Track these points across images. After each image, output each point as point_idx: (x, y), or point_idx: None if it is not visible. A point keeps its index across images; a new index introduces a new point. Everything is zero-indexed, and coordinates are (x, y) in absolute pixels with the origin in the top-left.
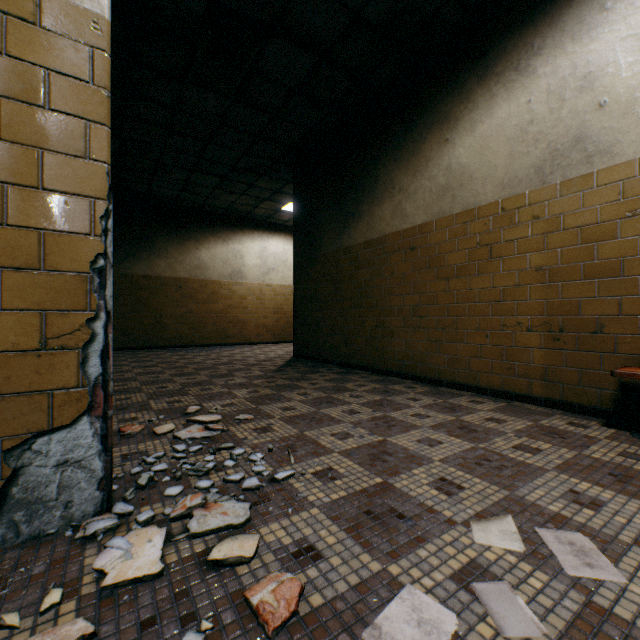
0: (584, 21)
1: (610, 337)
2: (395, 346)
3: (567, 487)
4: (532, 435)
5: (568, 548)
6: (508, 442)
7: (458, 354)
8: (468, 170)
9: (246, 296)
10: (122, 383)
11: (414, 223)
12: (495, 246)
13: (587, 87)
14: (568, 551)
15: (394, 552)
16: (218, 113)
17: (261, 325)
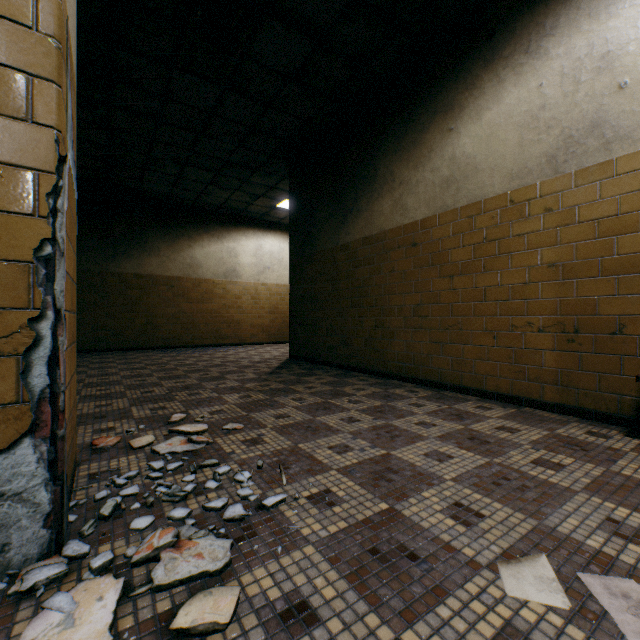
0: None
1: (631, 338)
2: (395, 347)
3: (603, 514)
4: (550, 447)
5: (623, 603)
6: (525, 456)
7: (463, 356)
8: (474, 161)
9: (241, 295)
10: (105, 387)
11: (415, 218)
12: (503, 241)
13: (605, 68)
14: (624, 608)
15: (408, 611)
16: (209, 103)
17: (256, 325)
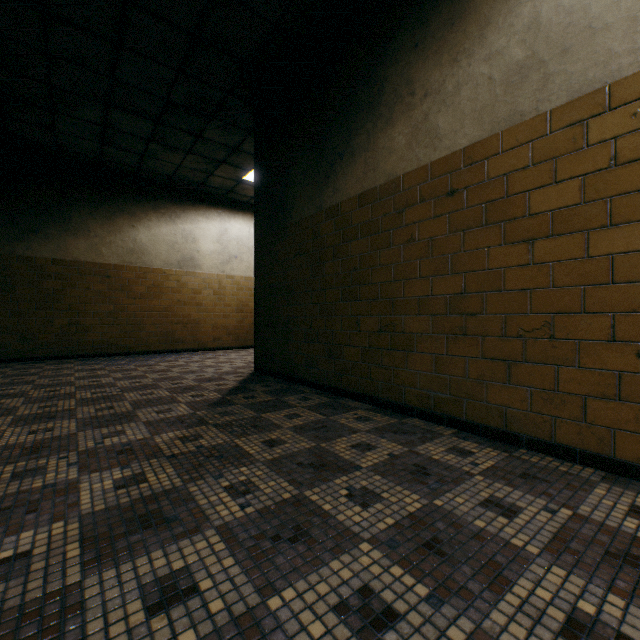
0: None
1: None
2: (416, 364)
3: None
4: None
5: None
6: None
7: (558, 387)
8: (585, 14)
9: (200, 290)
10: None
11: (454, 146)
12: None
13: None
14: None
15: None
16: None
17: (220, 326)
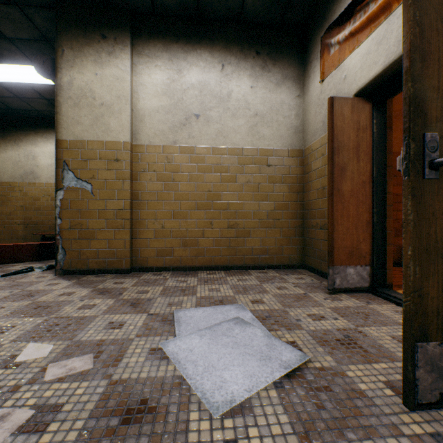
0: (34, 141)
1: (40, 226)
2: None
3: None
4: None
5: None
6: None
7: None
8: None
9: None
10: None
11: None
12: (8, 197)
13: (35, 159)
14: None
15: None
16: None
17: None
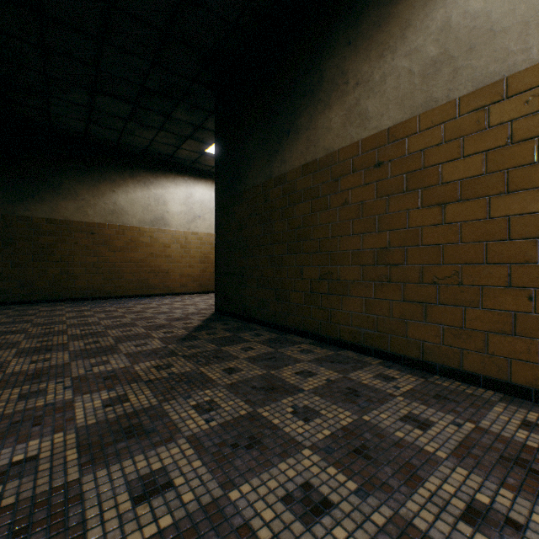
0: None
1: None
2: (349, 306)
3: None
4: None
5: None
6: None
7: (465, 325)
8: (487, 19)
9: (170, 244)
10: None
11: (381, 126)
12: None
13: None
14: None
15: None
16: None
17: (186, 275)
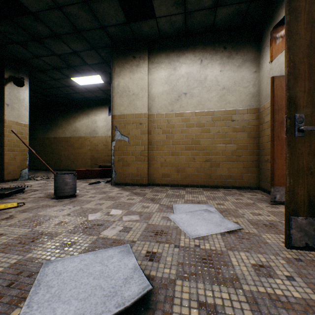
0: (95, 113)
1: (98, 160)
2: (63, 163)
3: None
4: None
5: None
6: None
7: (77, 164)
8: (79, 129)
9: None
10: None
11: (68, 136)
12: (84, 144)
13: (96, 123)
14: None
15: None
16: None
17: None
